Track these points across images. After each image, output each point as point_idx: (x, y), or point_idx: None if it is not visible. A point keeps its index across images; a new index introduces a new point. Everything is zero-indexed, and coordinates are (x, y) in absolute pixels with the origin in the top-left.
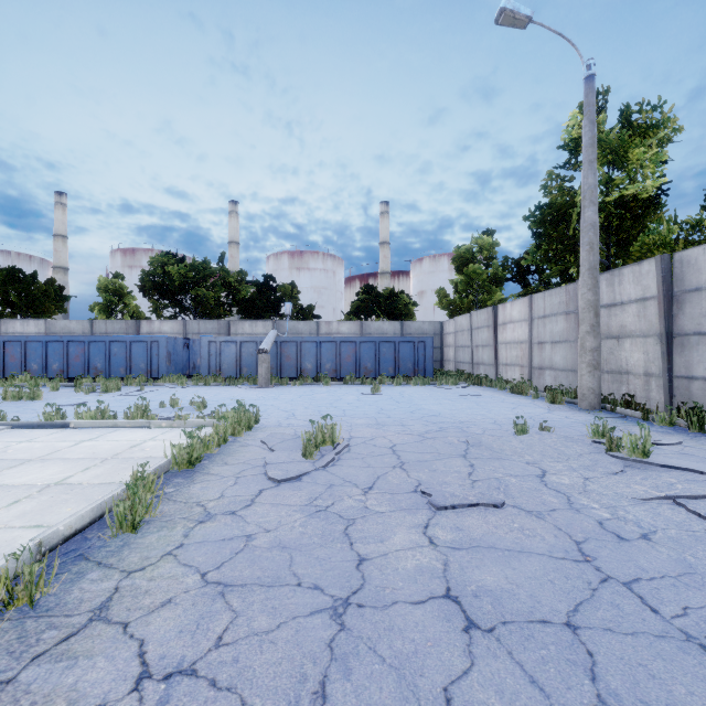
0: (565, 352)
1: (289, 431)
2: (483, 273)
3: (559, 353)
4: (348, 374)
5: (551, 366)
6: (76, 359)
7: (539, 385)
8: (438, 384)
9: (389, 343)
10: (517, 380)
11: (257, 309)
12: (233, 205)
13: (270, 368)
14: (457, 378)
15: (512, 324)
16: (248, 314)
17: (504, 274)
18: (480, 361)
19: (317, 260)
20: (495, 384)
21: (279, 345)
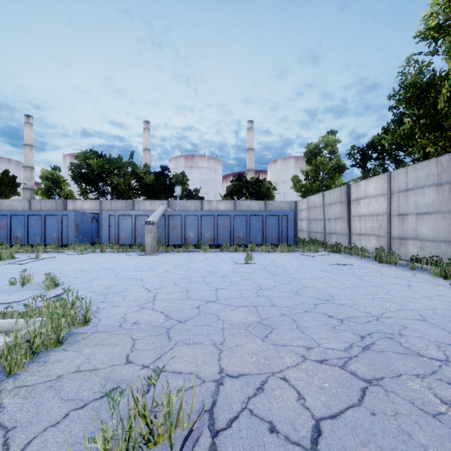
0: (435, 223)
1: (120, 350)
2: (329, 163)
3: (428, 224)
4: (223, 242)
5: (415, 237)
6: (0, 229)
7: (400, 254)
8: (301, 251)
9: (258, 216)
10: (373, 248)
11: (156, 191)
12: (146, 124)
13: (160, 237)
14: (318, 246)
15: (367, 199)
16: (149, 196)
17: (344, 164)
18: (332, 231)
19: (203, 161)
20: (355, 252)
21: (167, 218)
